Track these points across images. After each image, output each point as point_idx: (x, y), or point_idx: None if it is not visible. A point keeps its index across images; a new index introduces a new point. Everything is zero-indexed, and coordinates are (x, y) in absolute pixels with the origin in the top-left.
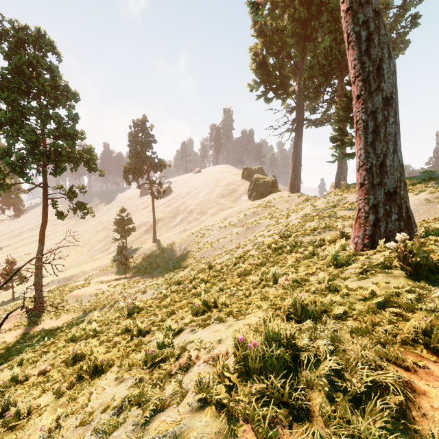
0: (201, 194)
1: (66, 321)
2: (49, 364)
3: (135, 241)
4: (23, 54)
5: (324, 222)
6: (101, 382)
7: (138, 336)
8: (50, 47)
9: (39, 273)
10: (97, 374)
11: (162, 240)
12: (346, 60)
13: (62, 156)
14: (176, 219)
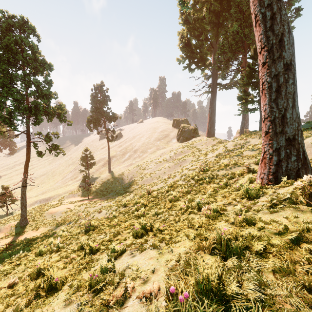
0: (143, 138)
1: (43, 232)
2: (17, 278)
3: (95, 172)
4: (11, 36)
5: (234, 160)
6: (54, 301)
7: (89, 254)
8: (31, 31)
9: (24, 196)
10: (51, 292)
11: (115, 171)
12: (249, 41)
13: (40, 111)
14: (125, 156)
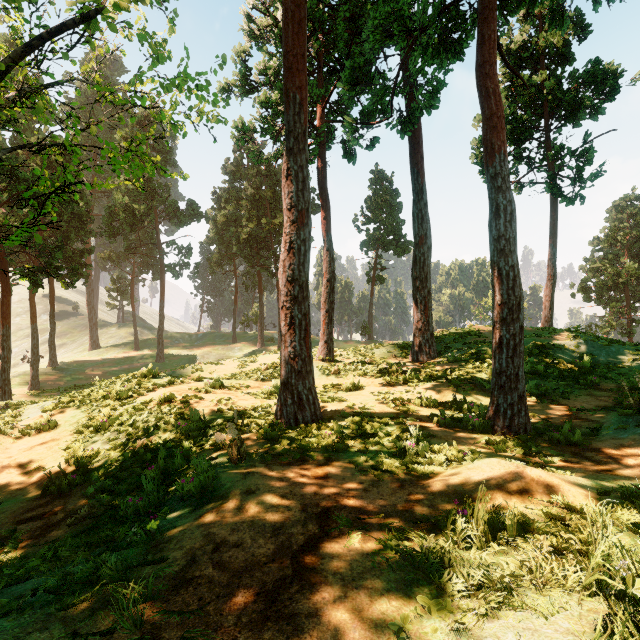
0: None
1: None
2: None
3: None
4: None
5: None
6: None
7: None
8: None
9: None
10: None
11: None
12: None
13: None
14: None
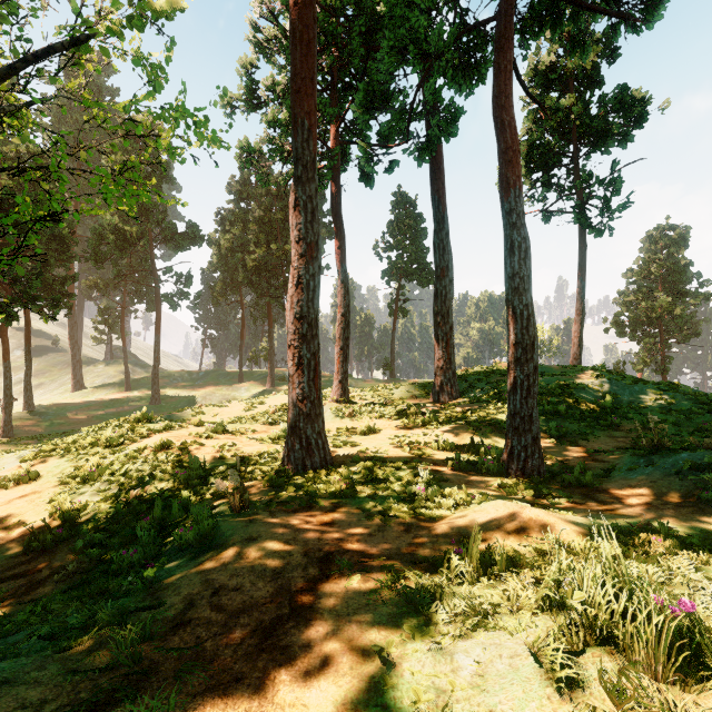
0: None
1: None
2: None
3: None
4: None
5: None
6: None
7: None
8: None
9: None
10: None
11: None
12: None
13: None
14: None
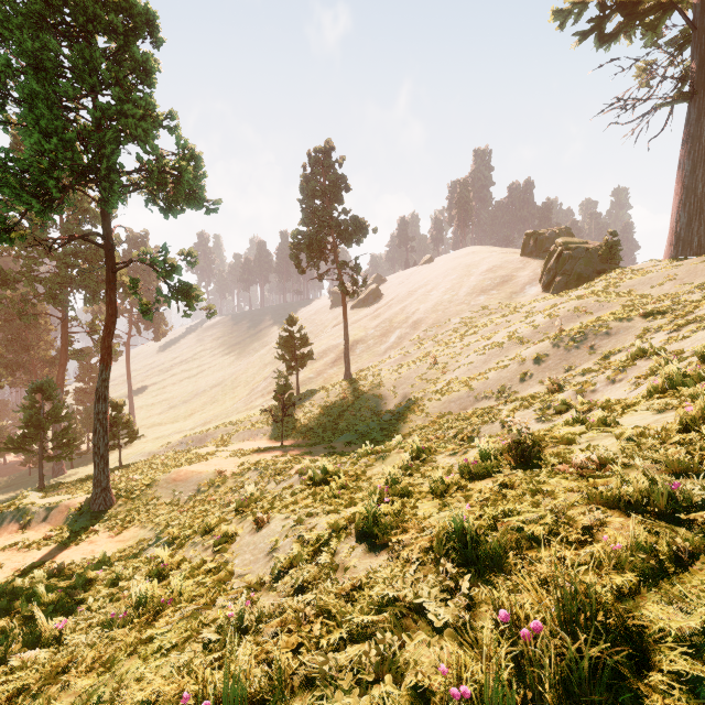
0: (435, 292)
1: (127, 545)
2: None
3: (315, 379)
4: None
5: None
6: None
7: None
8: None
9: (100, 427)
10: None
11: (360, 376)
12: None
13: (105, 147)
14: (388, 338)
